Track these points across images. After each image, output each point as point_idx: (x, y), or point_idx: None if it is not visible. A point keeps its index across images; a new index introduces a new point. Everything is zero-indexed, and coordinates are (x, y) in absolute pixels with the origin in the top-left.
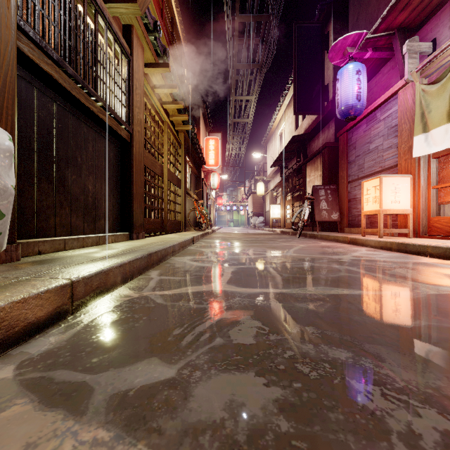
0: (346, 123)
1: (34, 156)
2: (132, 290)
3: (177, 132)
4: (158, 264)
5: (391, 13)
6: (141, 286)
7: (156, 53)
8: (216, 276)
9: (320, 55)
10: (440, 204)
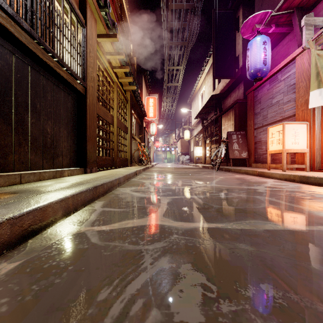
0: (252, 85)
1: None
2: (71, 225)
3: (125, 91)
4: (104, 195)
5: None
6: (82, 220)
7: (107, 26)
8: (153, 208)
9: (233, 34)
10: None
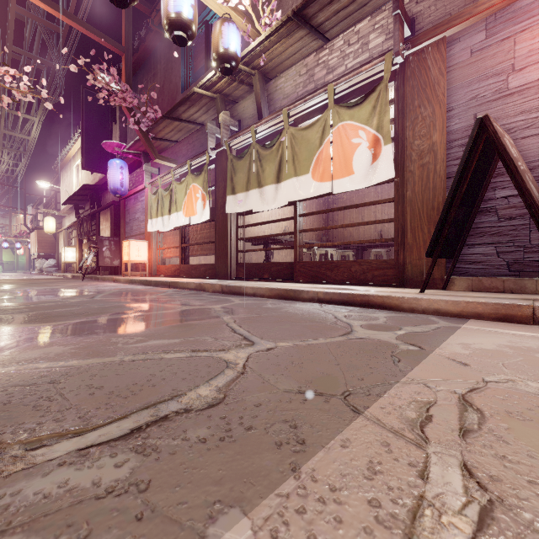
0: None
1: None
2: None
3: None
4: None
5: (134, 146)
6: None
7: None
8: None
9: (109, 125)
10: (166, 258)
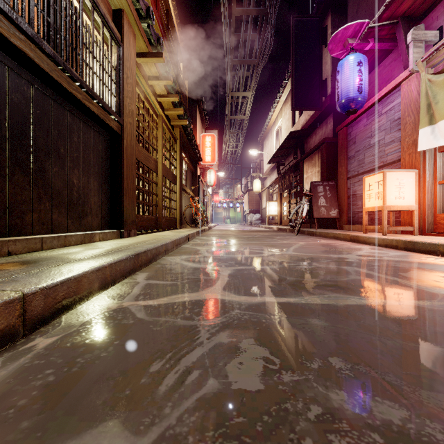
0: (345, 118)
1: (5, 144)
2: (111, 299)
3: (173, 127)
4: (148, 265)
5: (395, 0)
6: (123, 293)
7: (149, 42)
8: (211, 280)
9: (318, 50)
10: None
